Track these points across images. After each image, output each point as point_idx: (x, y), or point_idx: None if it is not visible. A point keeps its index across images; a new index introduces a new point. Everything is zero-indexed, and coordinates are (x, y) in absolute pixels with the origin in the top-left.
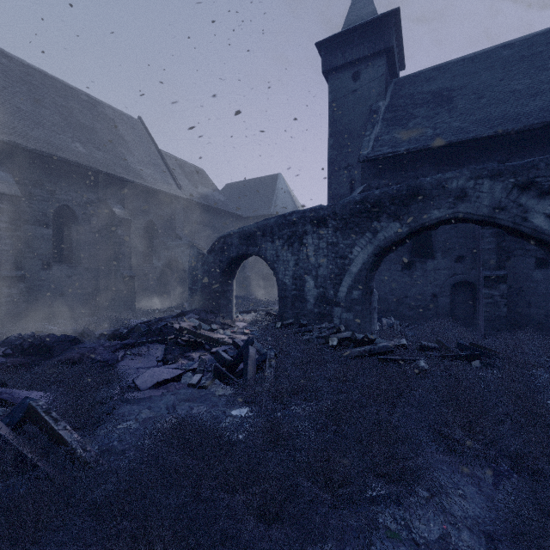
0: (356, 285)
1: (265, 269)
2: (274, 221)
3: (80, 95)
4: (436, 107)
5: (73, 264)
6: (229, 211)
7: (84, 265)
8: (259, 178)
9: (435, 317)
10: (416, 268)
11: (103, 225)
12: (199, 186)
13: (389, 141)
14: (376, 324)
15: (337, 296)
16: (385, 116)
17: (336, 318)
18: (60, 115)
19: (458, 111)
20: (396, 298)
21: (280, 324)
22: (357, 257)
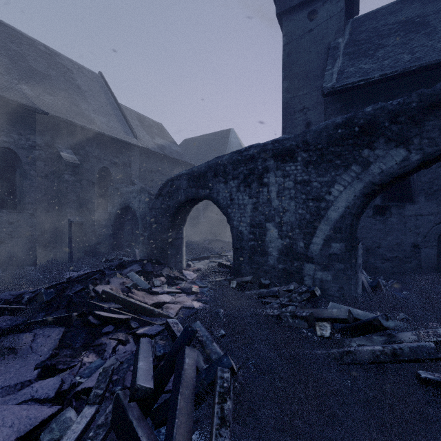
0: (336, 236)
1: (219, 215)
2: (228, 158)
3: (37, 45)
4: (408, 34)
5: (17, 210)
6: (185, 161)
7: (29, 210)
8: (213, 133)
9: (416, 271)
10: (391, 214)
11: (51, 170)
12: (157, 138)
13: (356, 72)
14: (361, 286)
15: (309, 250)
16: (346, 51)
17: (307, 277)
18: (9, 58)
19: (439, 32)
20: (366, 248)
21: (235, 283)
22: (339, 198)
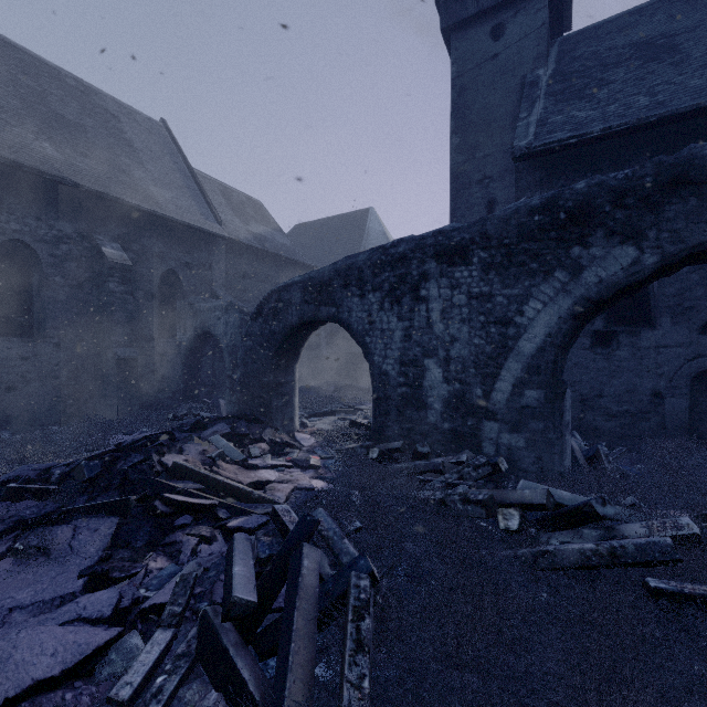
0: (531, 379)
1: (351, 346)
2: (365, 258)
3: (64, 78)
4: (646, 64)
5: (35, 338)
6: (297, 260)
7: (53, 339)
8: (341, 215)
9: (658, 433)
10: (619, 344)
11: (88, 275)
12: (252, 223)
13: (565, 123)
14: (569, 455)
15: (490, 400)
16: (550, 89)
17: (488, 442)
18: (21, 99)
19: (694, 62)
20: (581, 397)
21: (377, 452)
22: (535, 321)
